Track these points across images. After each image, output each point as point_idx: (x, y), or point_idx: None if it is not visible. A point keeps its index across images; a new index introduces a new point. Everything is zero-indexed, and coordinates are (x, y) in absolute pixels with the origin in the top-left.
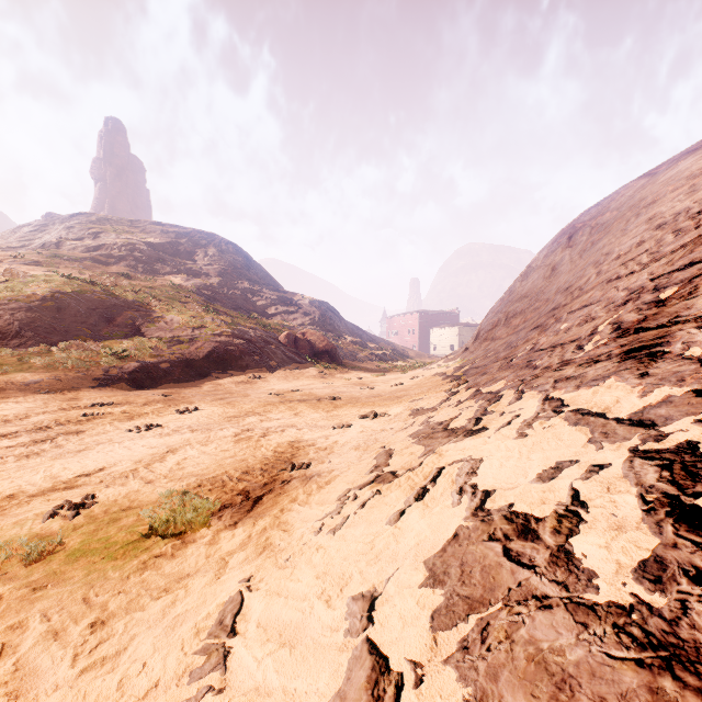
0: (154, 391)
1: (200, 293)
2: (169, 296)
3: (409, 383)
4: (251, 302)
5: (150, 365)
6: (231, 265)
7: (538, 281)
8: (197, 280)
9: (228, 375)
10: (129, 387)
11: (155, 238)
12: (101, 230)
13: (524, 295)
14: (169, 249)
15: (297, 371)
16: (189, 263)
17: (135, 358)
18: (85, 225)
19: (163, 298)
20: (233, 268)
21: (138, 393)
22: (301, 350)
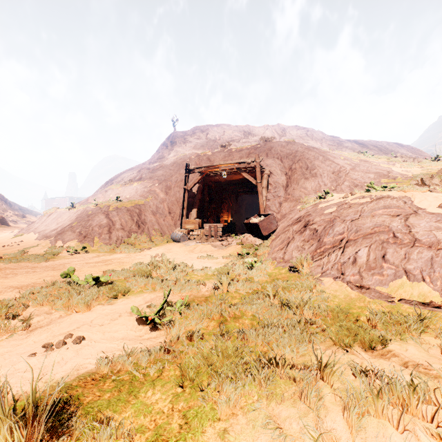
0: None
1: None
2: None
3: None
4: None
5: None
6: None
7: None
8: None
9: None
10: None
11: None
12: None
13: None
14: None
15: None
16: None
17: None
18: None
19: None
20: None
21: None
22: None
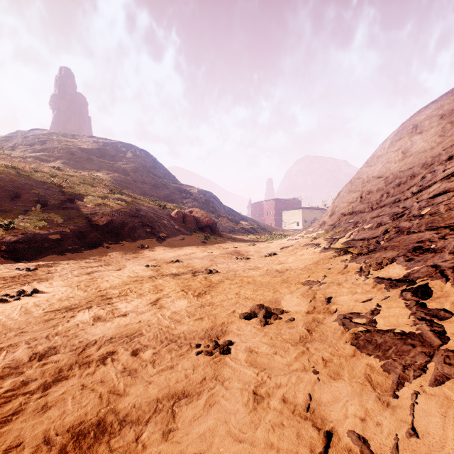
0: (28, 262)
1: (116, 183)
2: (84, 182)
3: (282, 253)
4: (155, 190)
5: (37, 237)
6: (142, 165)
7: (388, 164)
8: (116, 174)
9: (119, 245)
10: (4, 259)
11: (87, 145)
12: (48, 139)
13: (376, 176)
14: (97, 153)
15: (183, 241)
16: (111, 163)
17: (23, 229)
18: (37, 136)
19: (78, 183)
20: (143, 167)
21: (2, 266)
22: (188, 224)
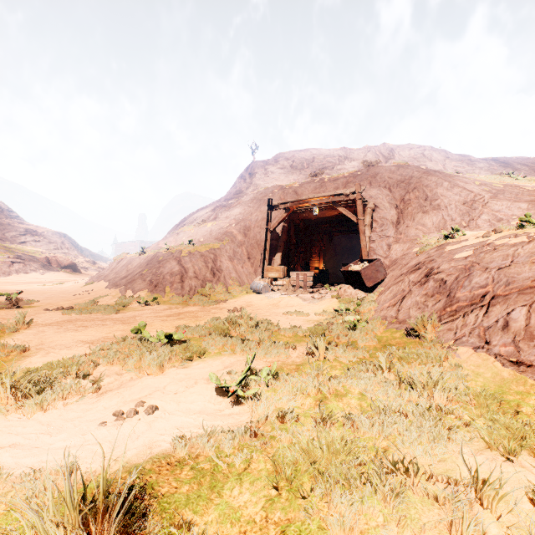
0: None
1: None
2: None
3: None
4: (3, 232)
5: None
6: None
7: None
8: None
9: (20, 276)
10: None
11: None
12: None
13: None
14: None
15: (55, 274)
16: None
17: None
18: None
19: None
20: None
21: None
22: (54, 265)
